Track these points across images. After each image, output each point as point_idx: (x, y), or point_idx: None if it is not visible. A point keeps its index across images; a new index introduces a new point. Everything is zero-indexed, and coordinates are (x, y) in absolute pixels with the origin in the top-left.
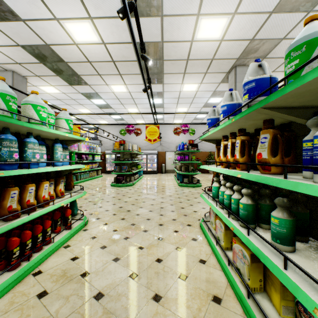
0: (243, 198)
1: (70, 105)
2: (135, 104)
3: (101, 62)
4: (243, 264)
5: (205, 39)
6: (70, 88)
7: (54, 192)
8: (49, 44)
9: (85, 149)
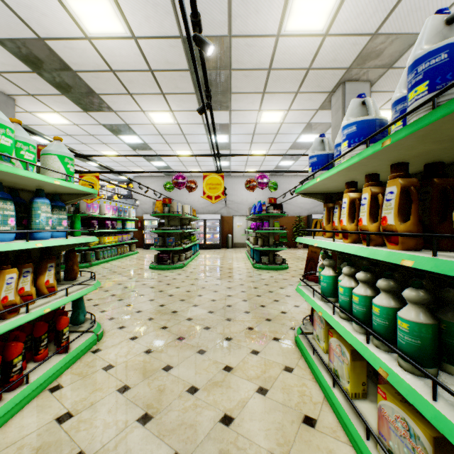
0: (408, 309)
1: (88, 144)
2: (188, 143)
3: (132, 72)
4: (409, 451)
5: (300, 32)
6: (86, 117)
7: (35, 287)
8: (44, 39)
9: (110, 212)
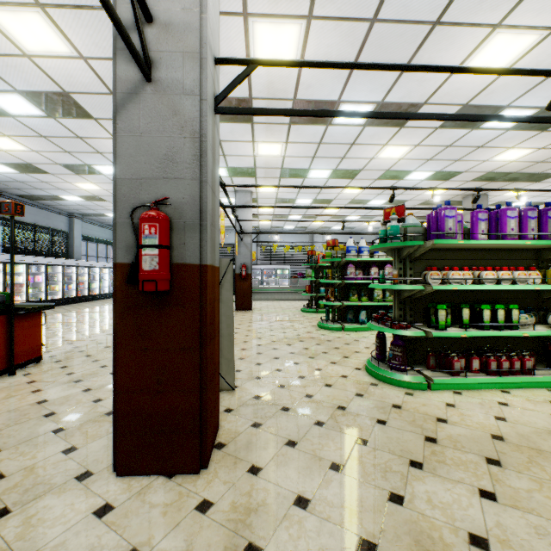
0: None
1: None
2: None
3: None
4: None
5: None
6: (540, 184)
7: None
8: (490, 171)
9: None
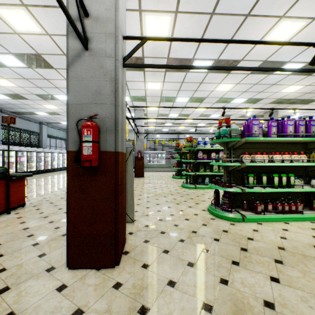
0: None
1: None
2: None
3: None
4: None
5: None
6: (308, 105)
7: None
8: (279, 98)
9: None
